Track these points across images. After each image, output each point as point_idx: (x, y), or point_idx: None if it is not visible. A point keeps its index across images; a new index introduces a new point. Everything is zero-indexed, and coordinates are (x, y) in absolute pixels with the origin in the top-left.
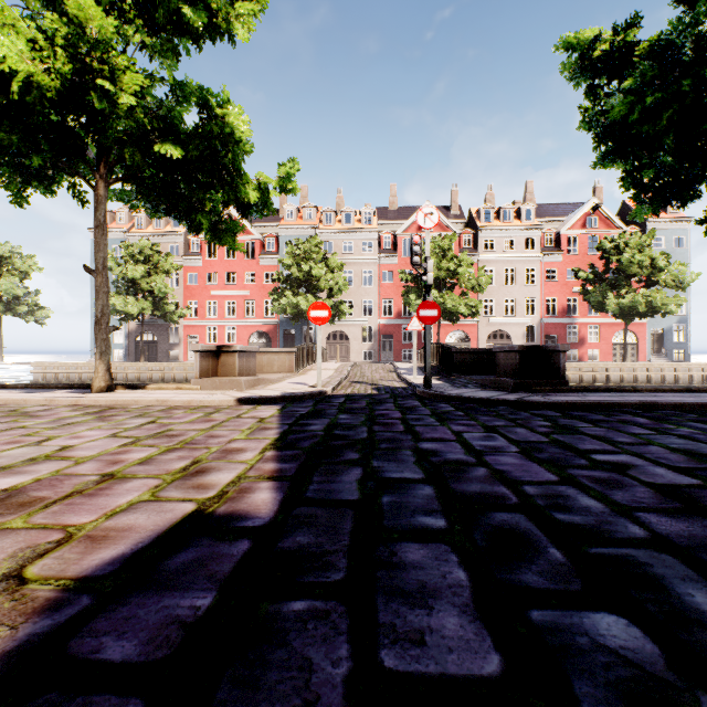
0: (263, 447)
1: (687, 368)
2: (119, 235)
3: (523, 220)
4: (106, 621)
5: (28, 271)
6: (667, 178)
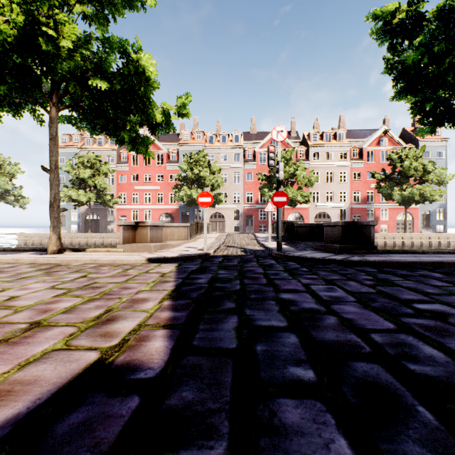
0: (162, 298)
1: (446, 237)
2: (75, 150)
3: (338, 140)
4: None
5: (14, 173)
6: (442, 107)
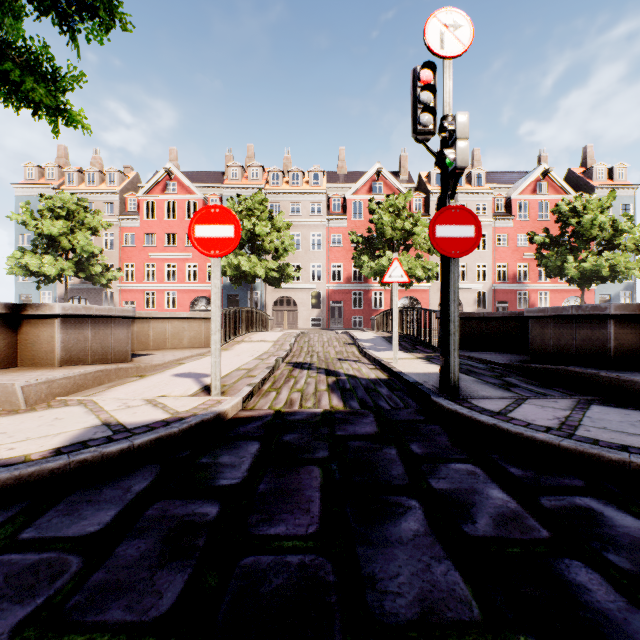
0: None
1: None
2: (48, 192)
3: (473, 184)
4: None
5: None
6: None
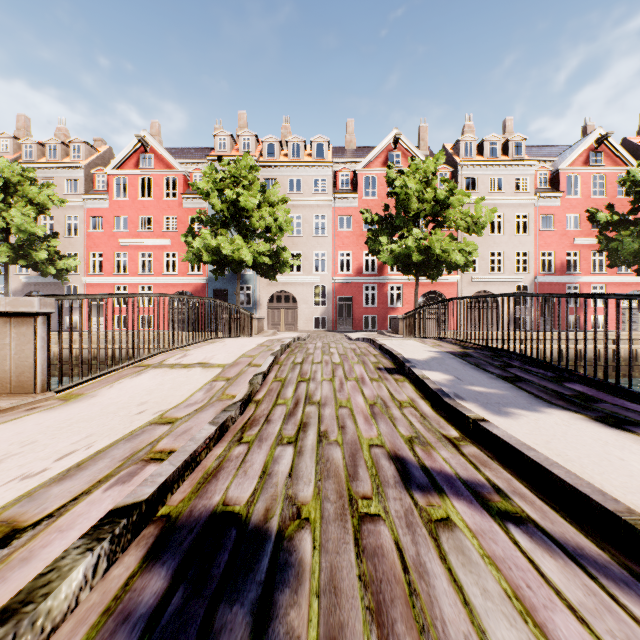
0: None
1: None
2: None
3: (511, 155)
4: None
5: None
6: None
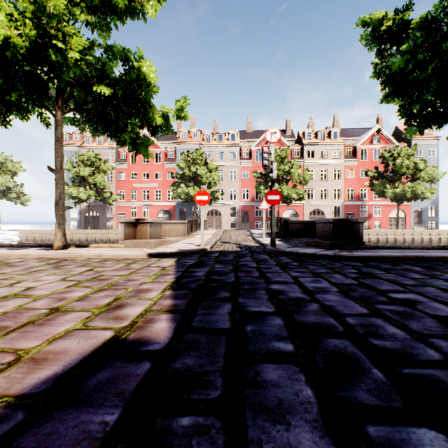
0: (164, 288)
1: (437, 233)
2: (75, 149)
3: (332, 139)
4: (33, 436)
5: (16, 171)
6: (429, 110)
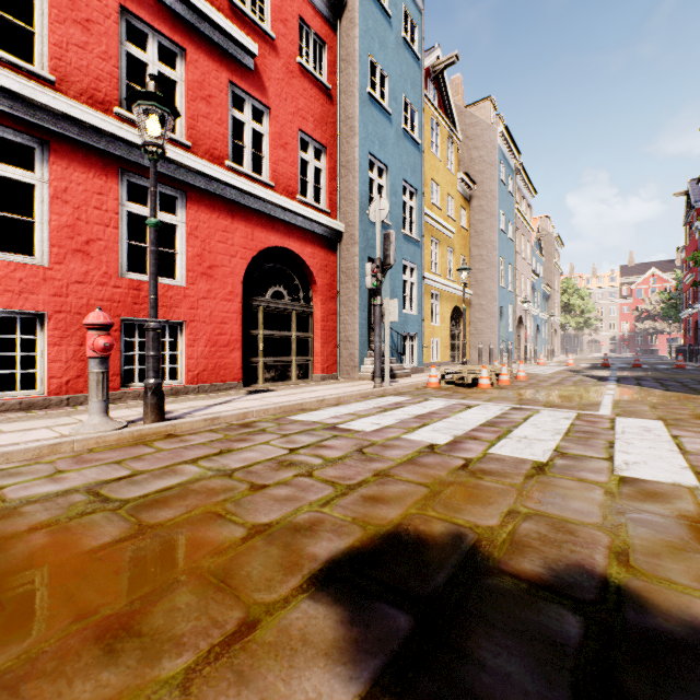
0: None
1: None
2: None
3: None
4: None
5: None
6: None
